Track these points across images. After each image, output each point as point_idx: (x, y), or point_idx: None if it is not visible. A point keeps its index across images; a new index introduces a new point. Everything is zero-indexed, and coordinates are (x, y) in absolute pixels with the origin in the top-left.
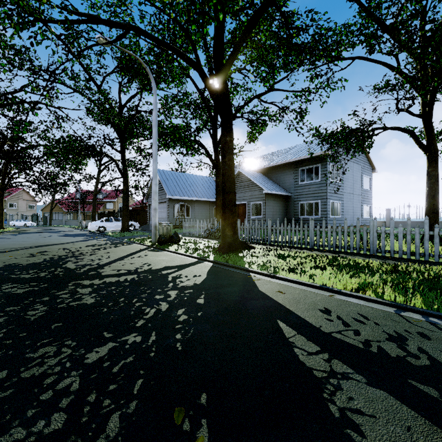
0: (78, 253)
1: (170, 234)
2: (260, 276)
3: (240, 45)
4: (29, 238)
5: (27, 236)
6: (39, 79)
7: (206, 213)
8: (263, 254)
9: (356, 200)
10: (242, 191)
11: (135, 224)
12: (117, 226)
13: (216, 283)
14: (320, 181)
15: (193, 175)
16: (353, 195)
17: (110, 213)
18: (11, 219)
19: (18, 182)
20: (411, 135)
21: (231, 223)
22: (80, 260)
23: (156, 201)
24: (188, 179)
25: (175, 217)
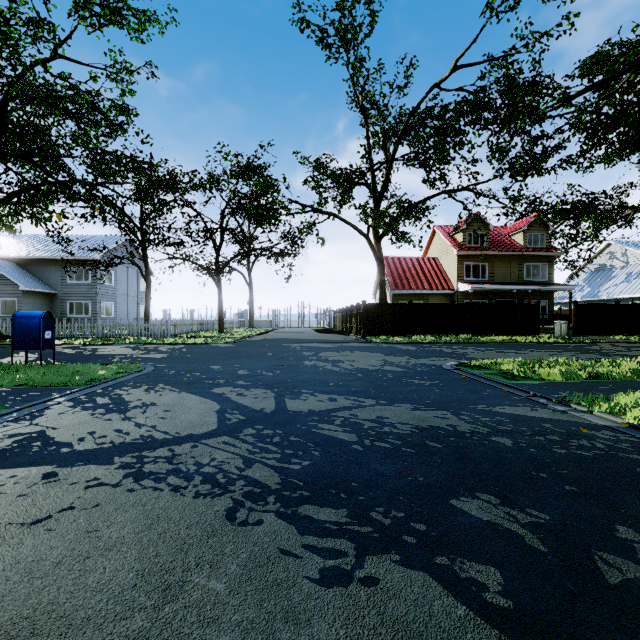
0: None
1: None
2: None
3: (4, 203)
4: None
5: None
6: None
7: None
8: None
9: (131, 301)
10: None
11: None
12: None
13: None
14: (90, 283)
15: None
16: (129, 296)
17: None
18: None
19: None
20: (140, 269)
21: None
22: None
23: None
24: None
25: None
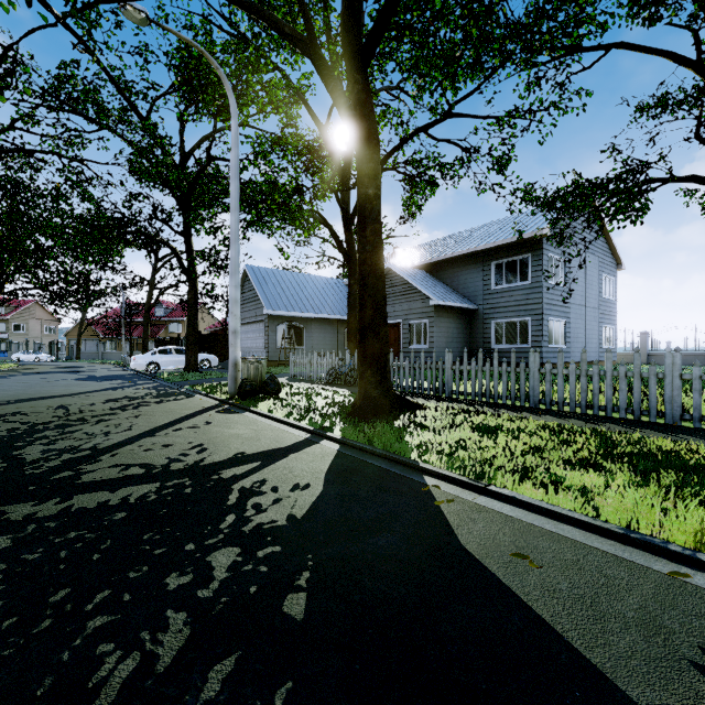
0: (77, 417)
1: (262, 378)
2: (451, 487)
3: None
4: (18, 384)
5: (20, 380)
6: (39, 105)
7: (332, 340)
8: (445, 424)
9: (590, 317)
10: (394, 302)
11: (211, 358)
12: (179, 361)
13: (345, 515)
14: (530, 283)
15: (310, 275)
16: (586, 308)
17: (172, 340)
18: (15, 349)
19: (23, 289)
20: None
21: (378, 359)
22: (66, 435)
23: (236, 317)
24: (302, 283)
25: (279, 347)
